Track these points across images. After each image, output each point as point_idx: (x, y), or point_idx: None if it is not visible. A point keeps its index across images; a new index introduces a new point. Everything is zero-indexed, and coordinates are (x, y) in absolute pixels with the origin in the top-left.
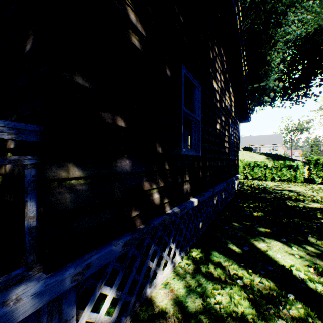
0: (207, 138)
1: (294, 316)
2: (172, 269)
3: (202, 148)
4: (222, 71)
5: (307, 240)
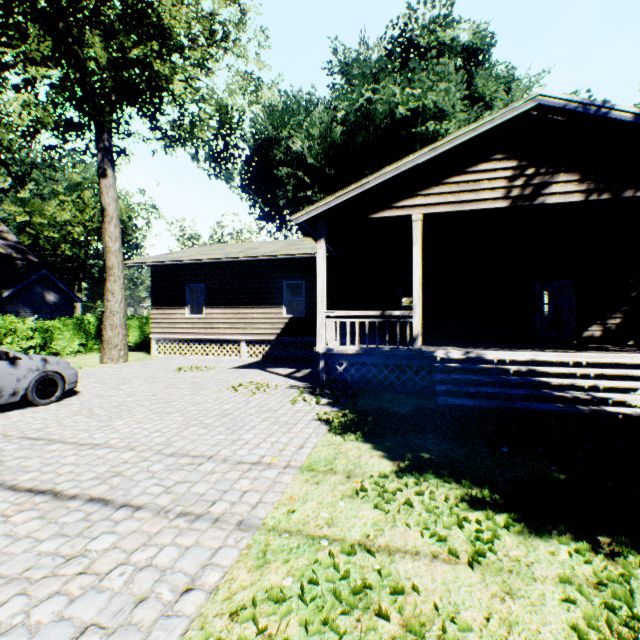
0: None
1: None
2: None
3: None
4: None
5: None
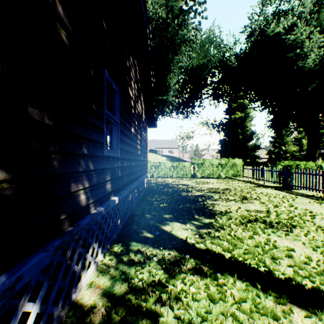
0: (125, 140)
1: (190, 267)
2: (96, 268)
3: (121, 150)
4: (136, 80)
5: (194, 218)
